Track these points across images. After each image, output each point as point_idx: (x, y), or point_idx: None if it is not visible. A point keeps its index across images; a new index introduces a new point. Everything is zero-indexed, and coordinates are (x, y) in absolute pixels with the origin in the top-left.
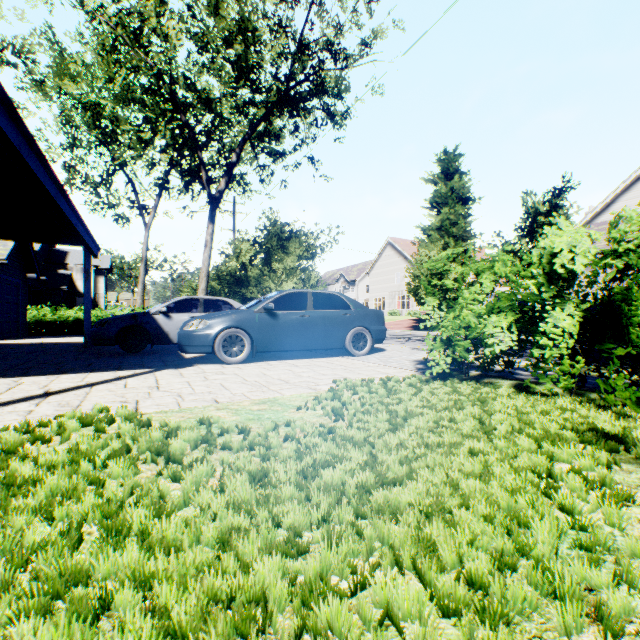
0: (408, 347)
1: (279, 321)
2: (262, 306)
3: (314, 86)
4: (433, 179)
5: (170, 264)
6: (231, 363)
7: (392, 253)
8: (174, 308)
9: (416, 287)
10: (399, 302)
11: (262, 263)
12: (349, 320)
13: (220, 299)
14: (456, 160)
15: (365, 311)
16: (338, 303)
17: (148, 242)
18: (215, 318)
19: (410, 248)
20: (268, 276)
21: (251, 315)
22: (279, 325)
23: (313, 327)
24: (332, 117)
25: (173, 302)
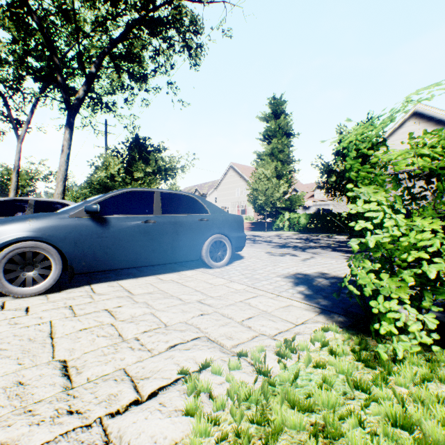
0: (262, 251)
1: (110, 229)
2: (84, 208)
3: (171, 9)
4: (266, 117)
5: (54, 176)
6: (23, 296)
7: (234, 174)
8: None
9: (255, 197)
10: (239, 210)
11: (124, 172)
12: (206, 226)
13: (58, 201)
14: (282, 104)
15: (224, 216)
16: (193, 206)
17: (20, 152)
18: None
19: (246, 171)
20: (130, 184)
21: (63, 221)
22: (110, 234)
23: (161, 236)
24: (188, 47)
25: None
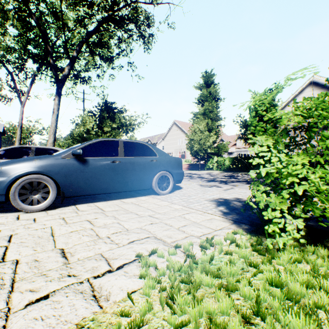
0: (195, 184)
1: (89, 166)
2: (71, 152)
3: (131, 10)
4: (200, 86)
5: (46, 131)
6: (31, 211)
7: (176, 128)
8: (3, 155)
9: (192, 146)
10: (180, 155)
11: (97, 127)
12: (155, 165)
13: (51, 148)
14: (212, 77)
15: (168, 158)
16: (146, 151)
17: (23, 114)
18: (11, 163)
19: (185, 126)
20: (101, 136)
21: (57, 160)
22: (89, 170)
23: (123, 172)
24: (143, 36)
25: (3, 149)
